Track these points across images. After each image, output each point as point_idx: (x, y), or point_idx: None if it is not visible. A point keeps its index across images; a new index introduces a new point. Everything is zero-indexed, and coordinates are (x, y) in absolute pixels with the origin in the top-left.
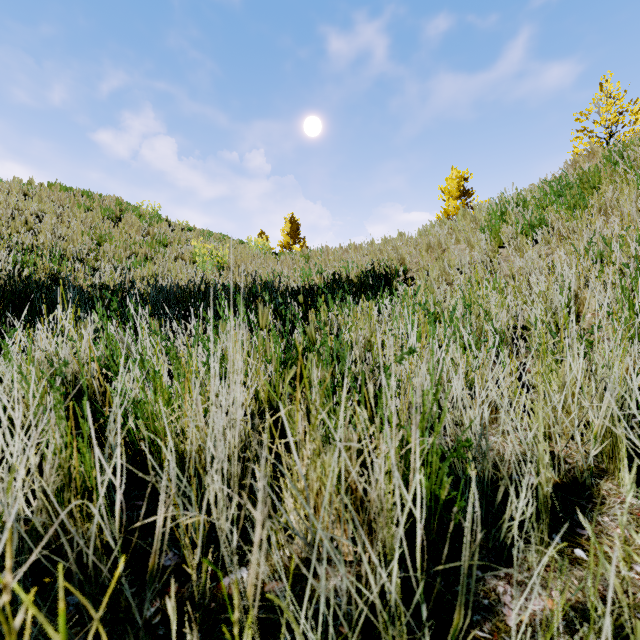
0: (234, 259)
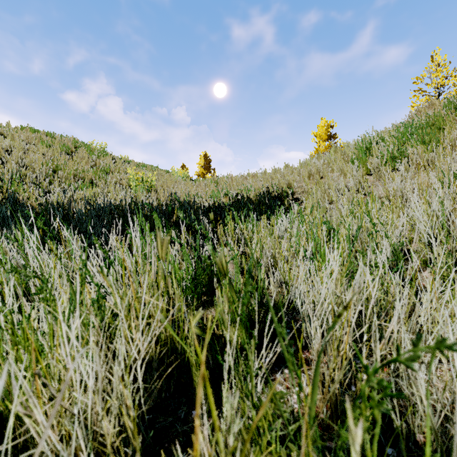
0: (161, 184)
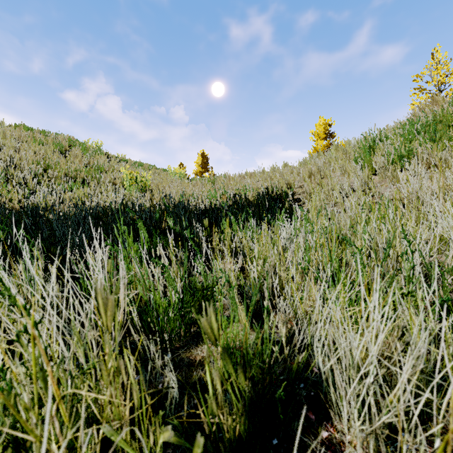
0: (156, 183)
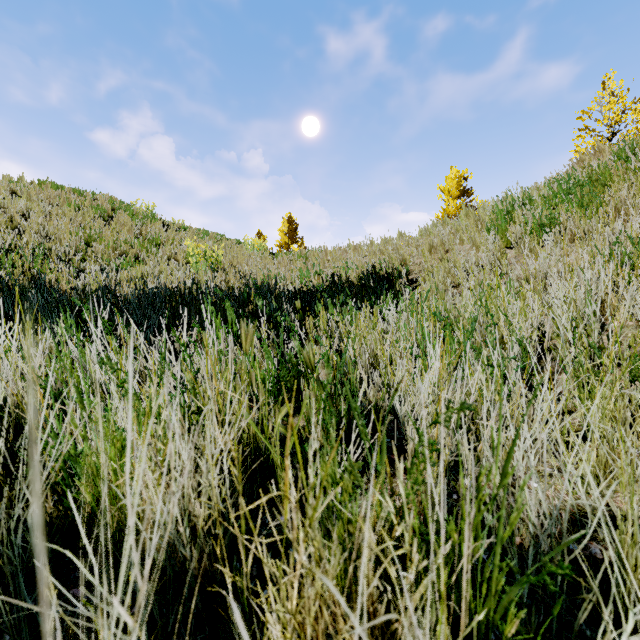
0: (230, 259)
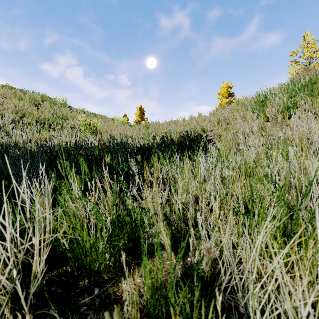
0: (106, 128)
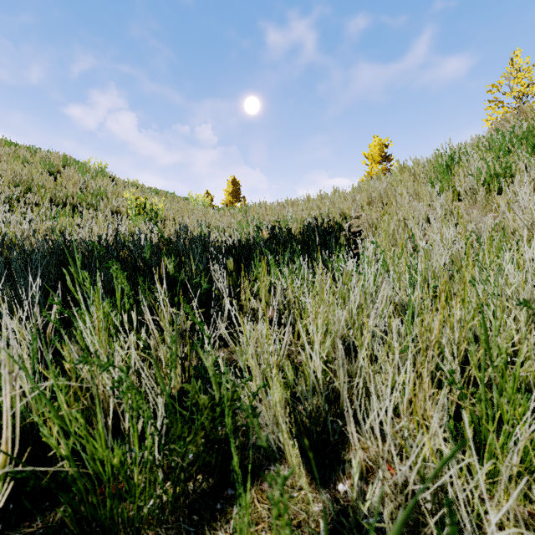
0: (173, 213)
